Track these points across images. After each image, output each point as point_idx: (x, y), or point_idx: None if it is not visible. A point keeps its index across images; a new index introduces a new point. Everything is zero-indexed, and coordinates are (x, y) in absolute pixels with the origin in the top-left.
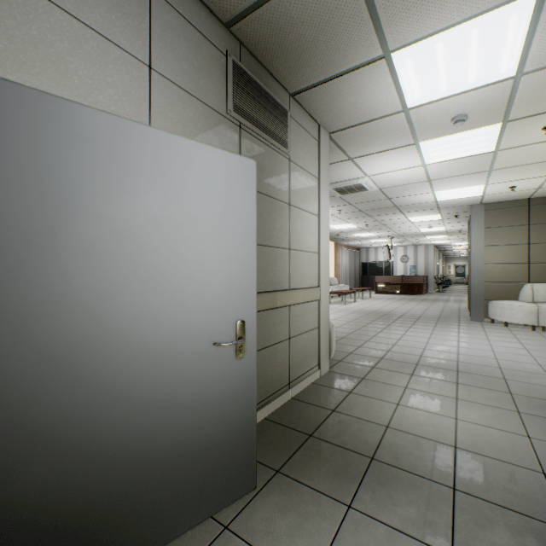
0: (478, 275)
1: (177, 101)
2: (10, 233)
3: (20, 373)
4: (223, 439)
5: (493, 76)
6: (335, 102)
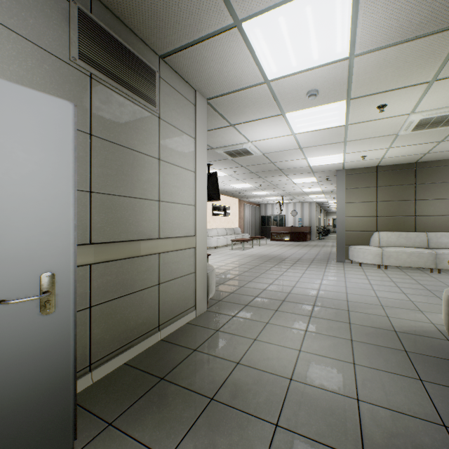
0: (341, 226)
1: None
2: None
3: None
4: (21, 406)
5: (332, 55)
6: (204, 69)
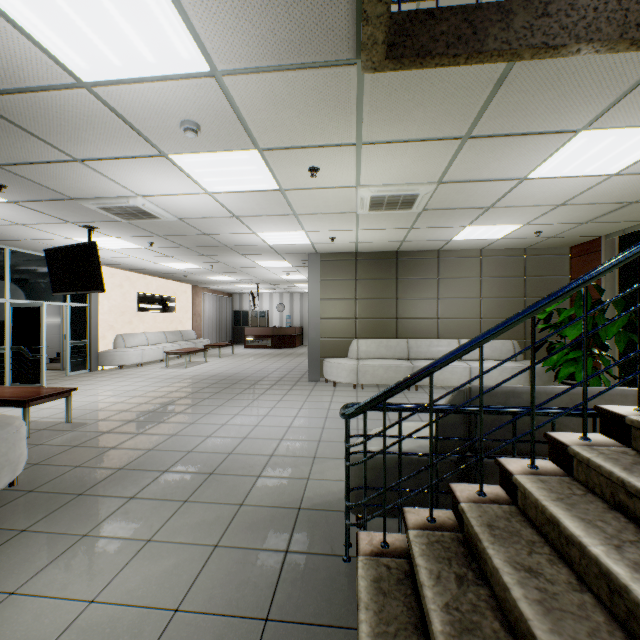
0: (315, 331)
1: None
2: None
3: None
4: None
5: (179, 61)
6: None
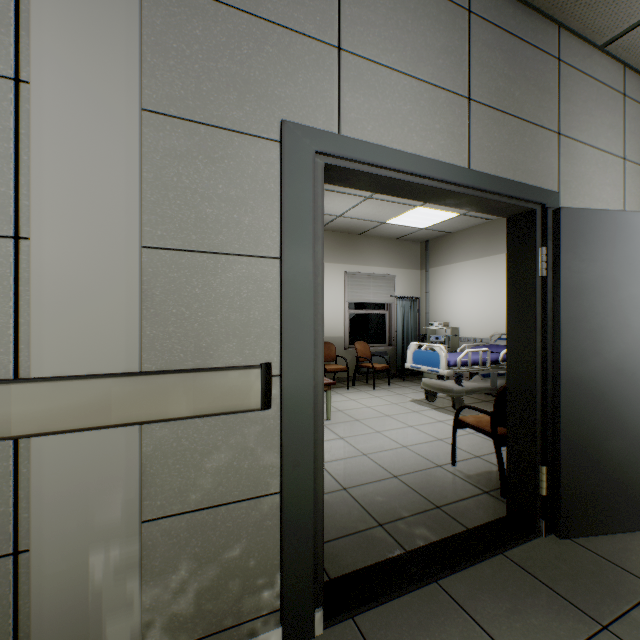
0: None
1: (635, 178)
2: (608, 298)
3: (611, 380)
4: None
5: None
6: None
